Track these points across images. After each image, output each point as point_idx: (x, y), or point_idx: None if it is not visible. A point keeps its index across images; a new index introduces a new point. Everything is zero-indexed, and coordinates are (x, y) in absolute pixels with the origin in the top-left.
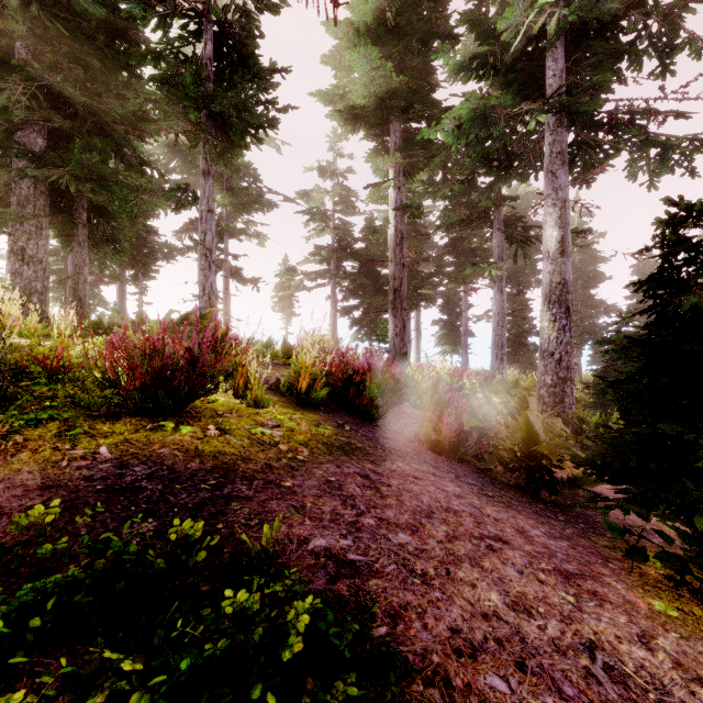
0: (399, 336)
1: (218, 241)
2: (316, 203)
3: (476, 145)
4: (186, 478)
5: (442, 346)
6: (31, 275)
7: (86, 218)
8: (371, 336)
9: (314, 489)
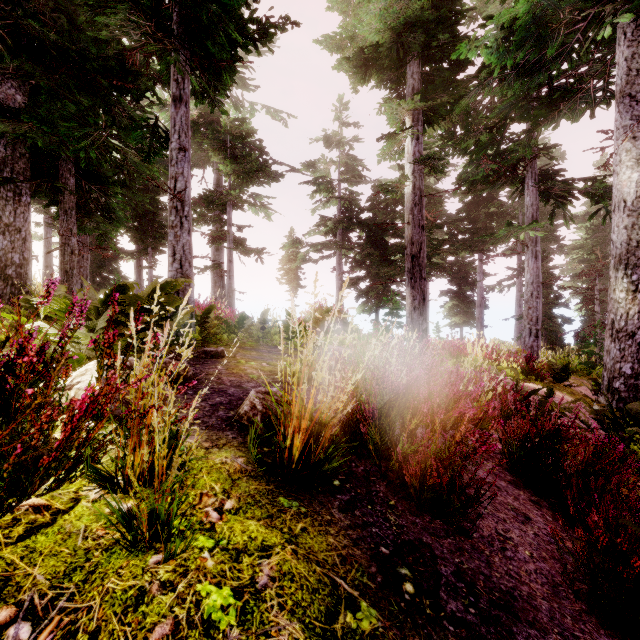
0: (417, 310)
1: (221, 212)
2: (322, 174)
3: (513, 79)
4: None
5: (451, 317)
6: (6, 245)
7: (73, 183)
8: (378, 308)
9: None
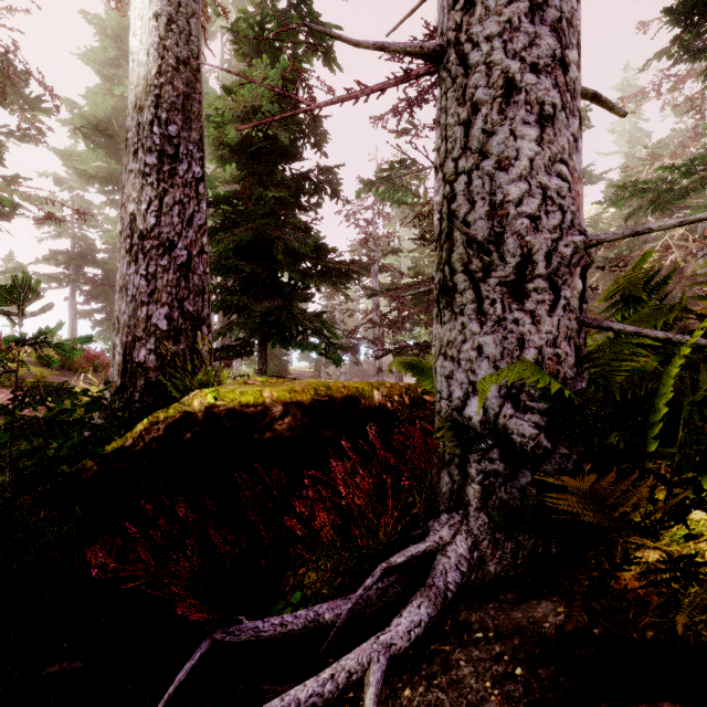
0: None
1: None
2: (52, 209)
3: None
4: (10, 373)
5: None
6: None
7: None
8: None
9: (51, 378)
